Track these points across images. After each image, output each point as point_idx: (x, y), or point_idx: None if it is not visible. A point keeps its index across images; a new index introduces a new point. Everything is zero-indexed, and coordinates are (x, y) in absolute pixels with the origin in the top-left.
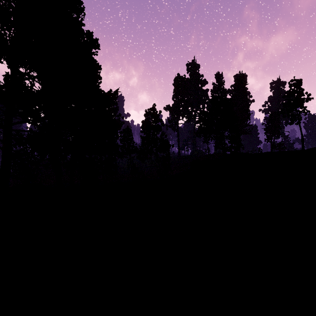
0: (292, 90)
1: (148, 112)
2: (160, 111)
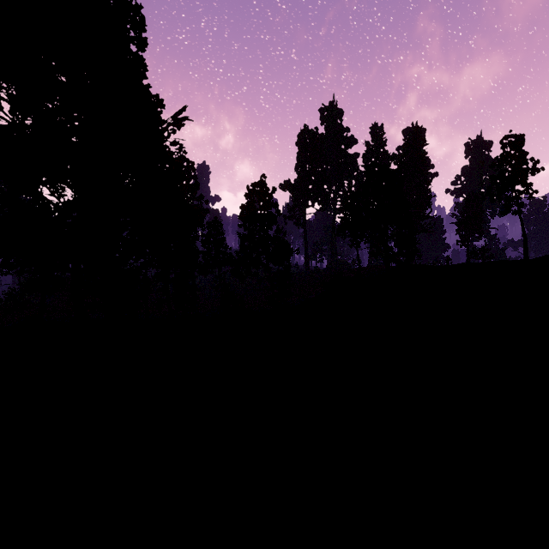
0: (507, 153)
1: (252, 189)
2: (274, 189)
